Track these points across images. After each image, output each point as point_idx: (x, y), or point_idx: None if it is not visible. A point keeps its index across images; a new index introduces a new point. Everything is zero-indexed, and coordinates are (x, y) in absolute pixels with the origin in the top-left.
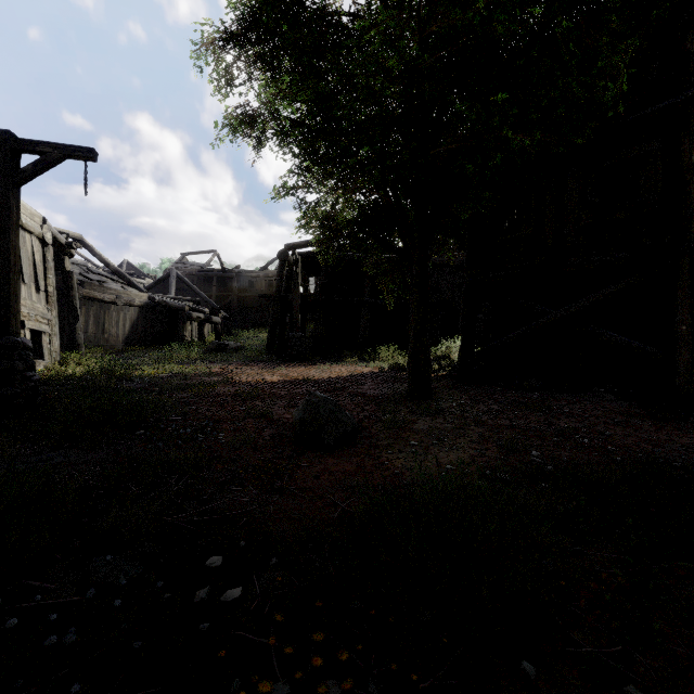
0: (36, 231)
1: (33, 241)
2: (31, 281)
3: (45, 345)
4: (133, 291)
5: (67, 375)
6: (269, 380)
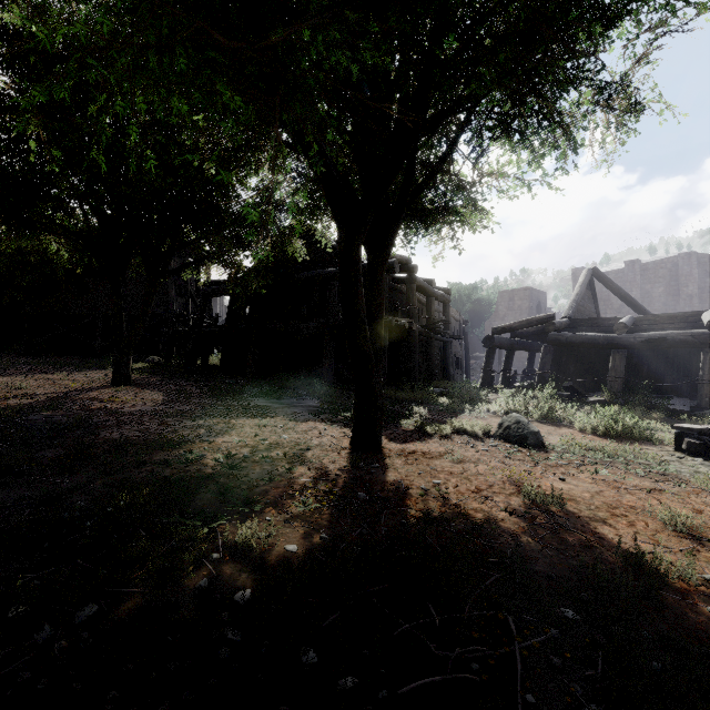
0: None
1: None
2: None
3: None
4: None
5: None
6: None
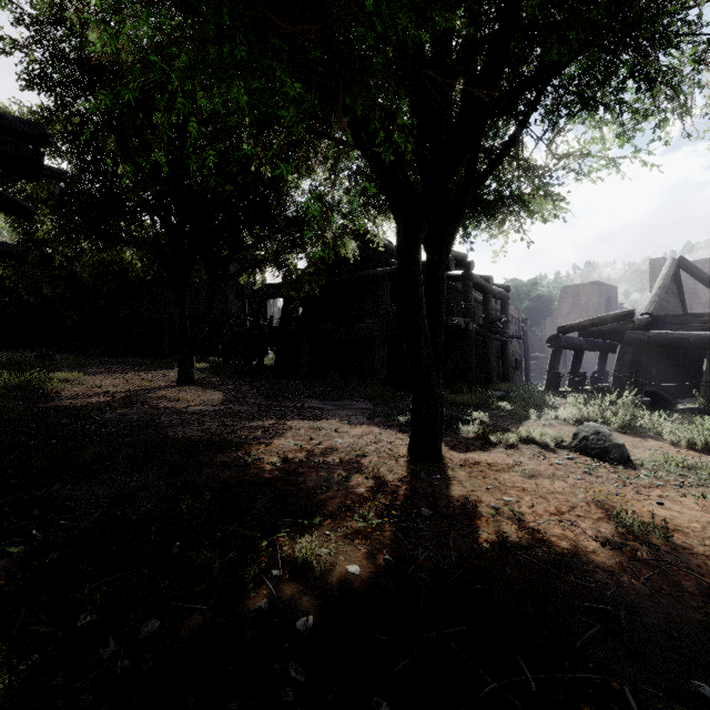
0: None
1: None
2: None
3: None
4: None
5: None
6: None
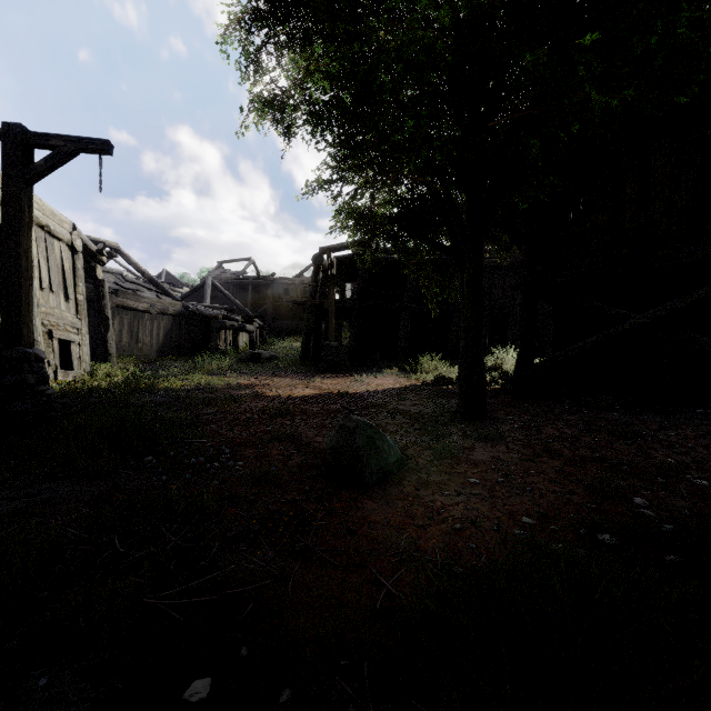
0: (65, 238)
1: (62, 248)
2: (60, 289)
3: (74, 355)
4: (167, 299)
5: (92, 387)
6: (301, 393)
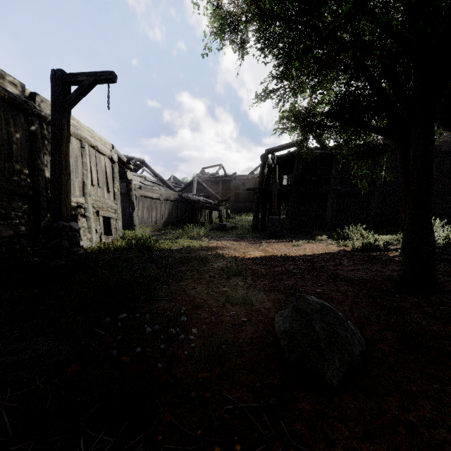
0: (107, 154)
1: (105, 160)
2: (104, 185)
3: (112, 226)
4: (170, 191)
5: (116, 247)
6: (252, 255)
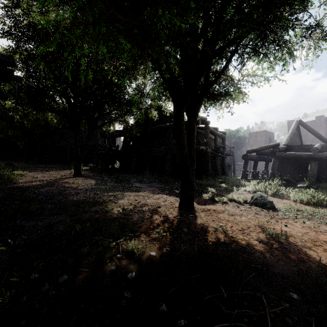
0: None
1: None
2: None
3: None
4: None
5: None
6: None
